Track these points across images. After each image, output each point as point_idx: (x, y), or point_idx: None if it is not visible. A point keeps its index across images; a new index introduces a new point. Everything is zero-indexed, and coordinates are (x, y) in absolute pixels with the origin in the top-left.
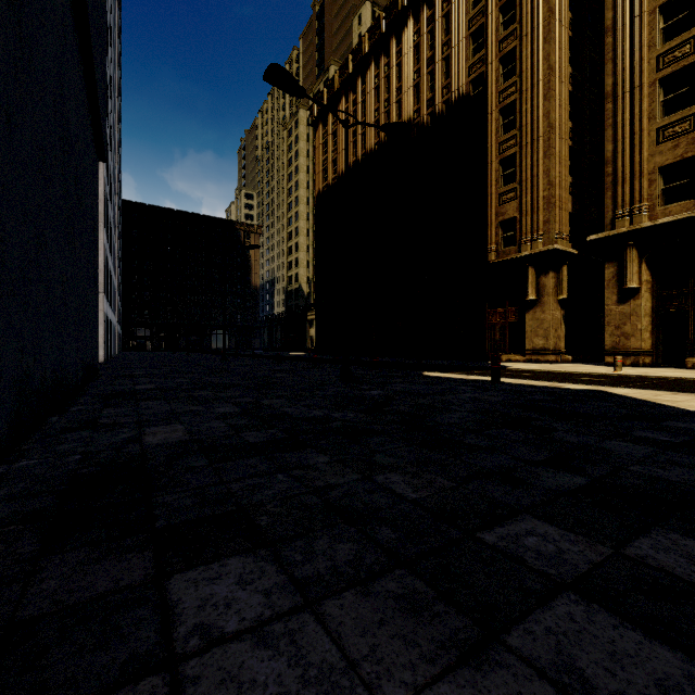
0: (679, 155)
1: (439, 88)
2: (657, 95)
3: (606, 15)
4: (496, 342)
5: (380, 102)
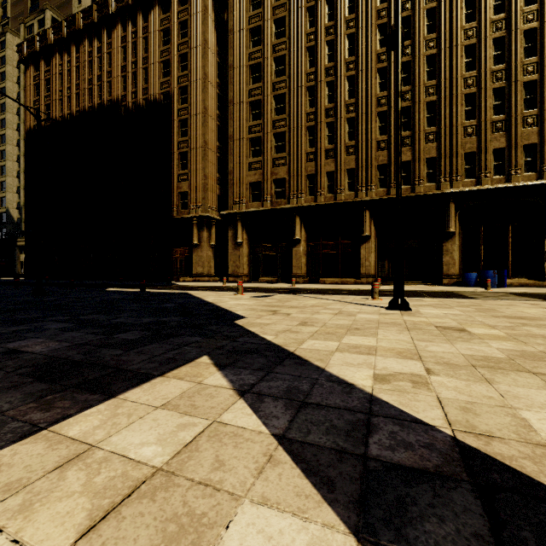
0: (256, 179)
1: (140, 87)
2: (249, 146)
3: (230, 93)
4: (178, 269)
5: (93, 75)
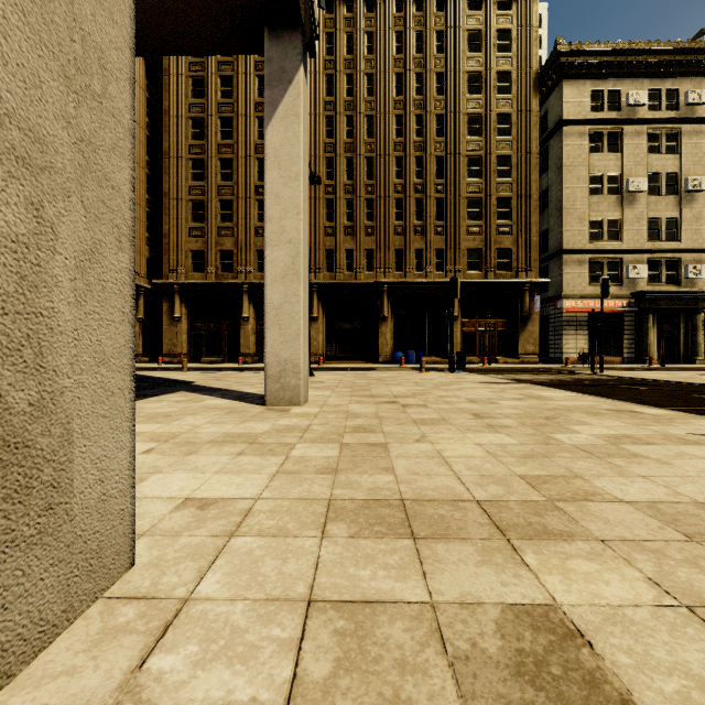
0: (199, 247)
1: None
2: (189, 208)
3: (165, 144)
4: None
5: None
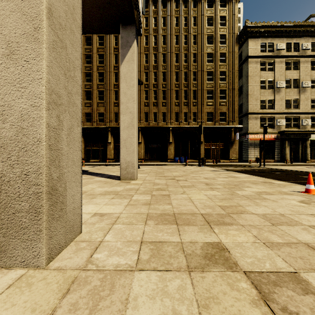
0: (89, 111)
1: None
2: (85, 94)
3: None
4: None
5: None
